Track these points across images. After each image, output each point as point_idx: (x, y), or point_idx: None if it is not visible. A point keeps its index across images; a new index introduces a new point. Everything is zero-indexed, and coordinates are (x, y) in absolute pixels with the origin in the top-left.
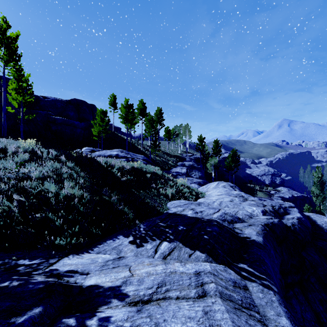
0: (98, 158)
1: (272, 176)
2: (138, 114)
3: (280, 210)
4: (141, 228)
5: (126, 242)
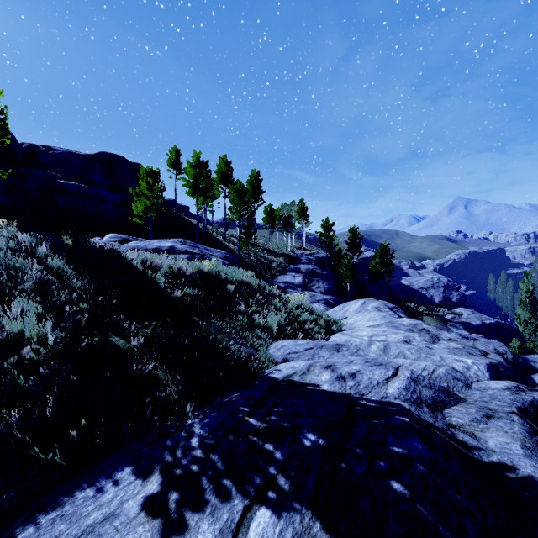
0: (129, 252)
1: (445, 289)
2: (218, 181)
3: (518, 362)
4: (195, 436)
5: (133, 506)
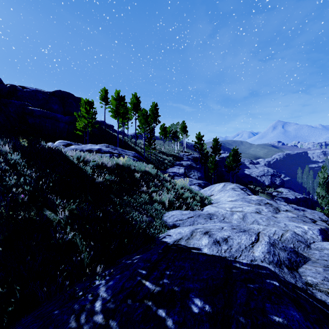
0: (70, 151)
1: (272, 176)
2: (131, 109)
3: None
4: (99, 299)
5: None
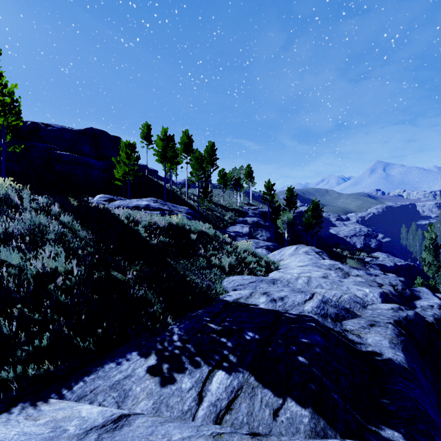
0: (116, 209)
1: (365, 237)
2: (182, 150)
3: (406, 292)
4: (175, 334)
5: (141, 371)
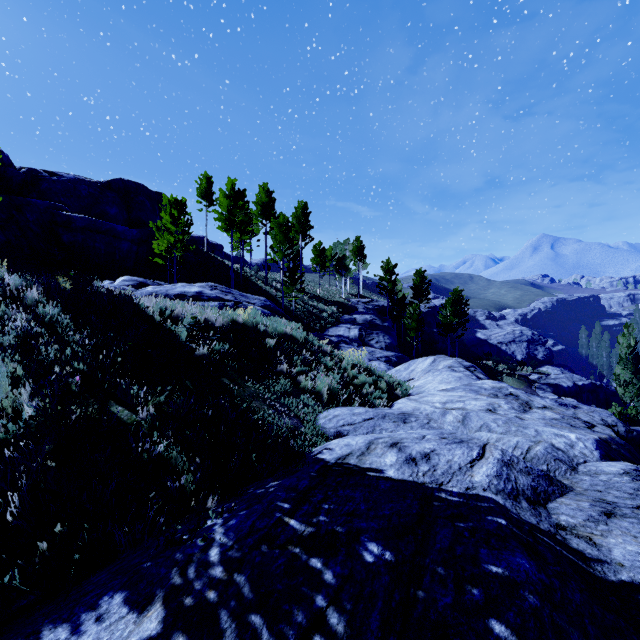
0: (145, 298)
1: (529, 343)
2: (258, 214)
3: (633, 436)
4: (215, 545)
5: None
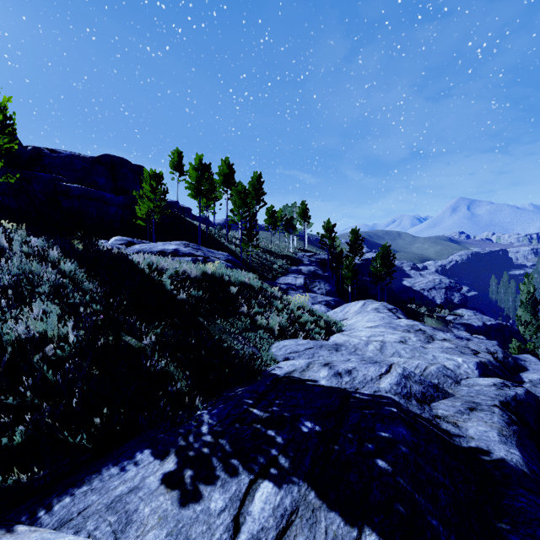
0: (135, 255)
1: (447, 290)
2: (221, 183)
3: (508, 361)
4: (204, 424)
5: (153, 481)
